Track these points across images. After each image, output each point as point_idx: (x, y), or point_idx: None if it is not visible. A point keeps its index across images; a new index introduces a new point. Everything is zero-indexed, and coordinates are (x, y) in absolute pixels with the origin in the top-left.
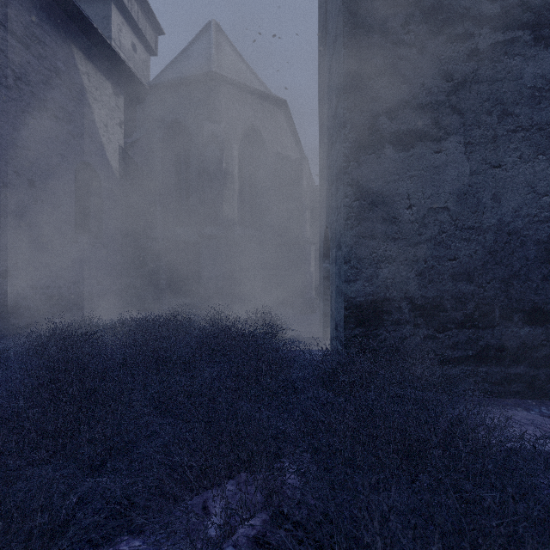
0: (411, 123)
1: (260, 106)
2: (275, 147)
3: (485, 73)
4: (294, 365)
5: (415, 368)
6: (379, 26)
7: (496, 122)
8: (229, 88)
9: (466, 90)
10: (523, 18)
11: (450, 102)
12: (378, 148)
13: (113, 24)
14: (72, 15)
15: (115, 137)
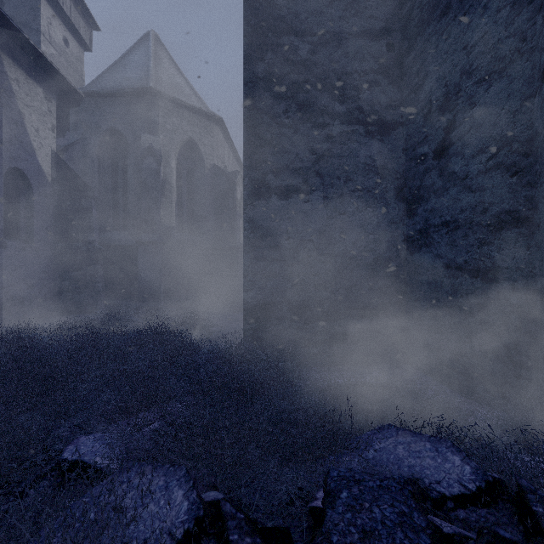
0: (289, 181)
1: (198, 121)
2: (212, 159)
3: (336, 151)
4: (202, 351)
5: (286, 349)
6: (268, 110)
7: (343, 184)
8: (166, 104)
9: (324, 161)
10: (359, 117)
11: (315, 169)
12: (267, 196)
13: (42, 17)
14: (1, 23)
15: (47, 141)
